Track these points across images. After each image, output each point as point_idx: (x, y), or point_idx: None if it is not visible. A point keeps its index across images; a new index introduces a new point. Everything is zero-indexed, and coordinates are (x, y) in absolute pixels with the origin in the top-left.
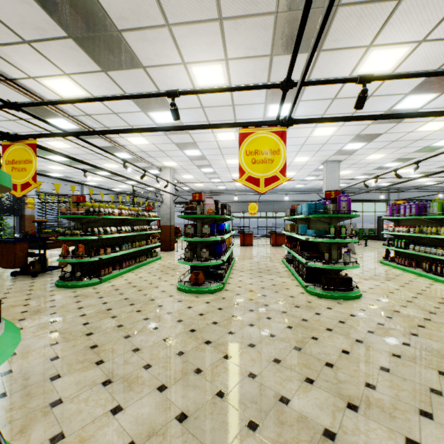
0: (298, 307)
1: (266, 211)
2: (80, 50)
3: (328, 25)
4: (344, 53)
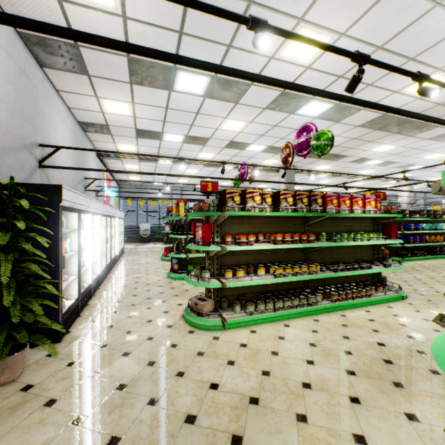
0: (432, 271)
1: None
2: (325, 160)
3: (428, 124)
4: None
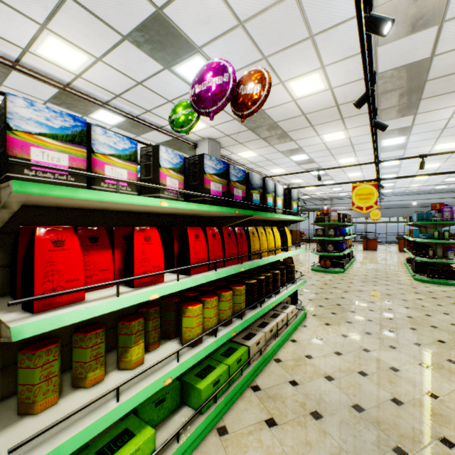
0: (400, 284)
1: (396, 215)
2: (263, 141)
3: (416, 106)
4: (437, 111)
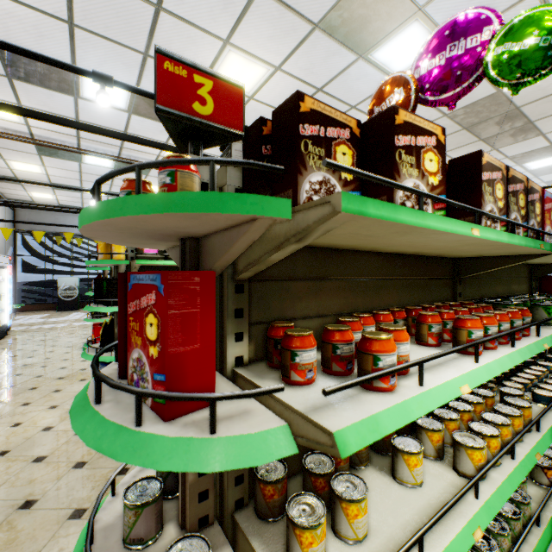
0: None
1: None
2: None
3: (533, 128)
4: None
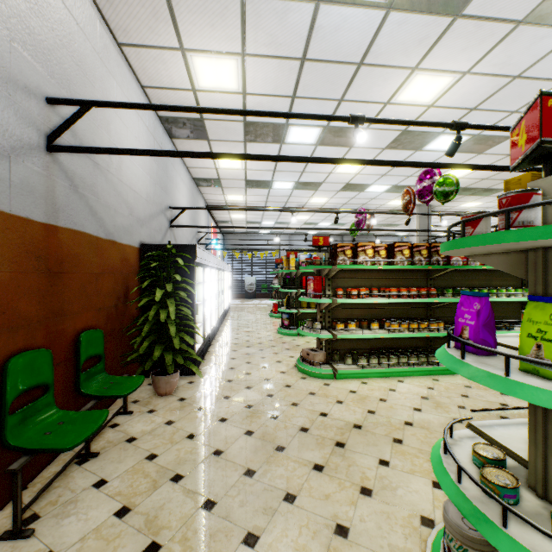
0: None
1: None
2: (472, 196)
3: None
4: None
